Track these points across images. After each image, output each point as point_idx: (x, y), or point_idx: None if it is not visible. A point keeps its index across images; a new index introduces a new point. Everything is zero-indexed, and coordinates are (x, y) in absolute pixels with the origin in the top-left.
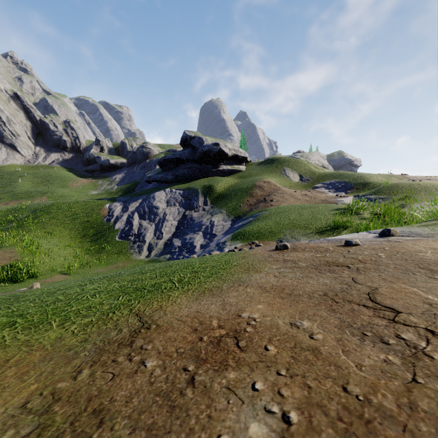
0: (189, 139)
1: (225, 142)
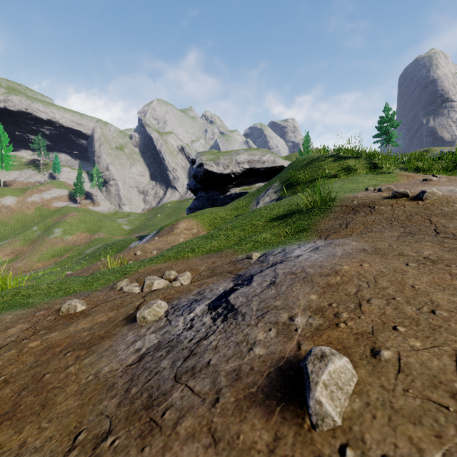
0: (192, 164)
1: (237, 154)
